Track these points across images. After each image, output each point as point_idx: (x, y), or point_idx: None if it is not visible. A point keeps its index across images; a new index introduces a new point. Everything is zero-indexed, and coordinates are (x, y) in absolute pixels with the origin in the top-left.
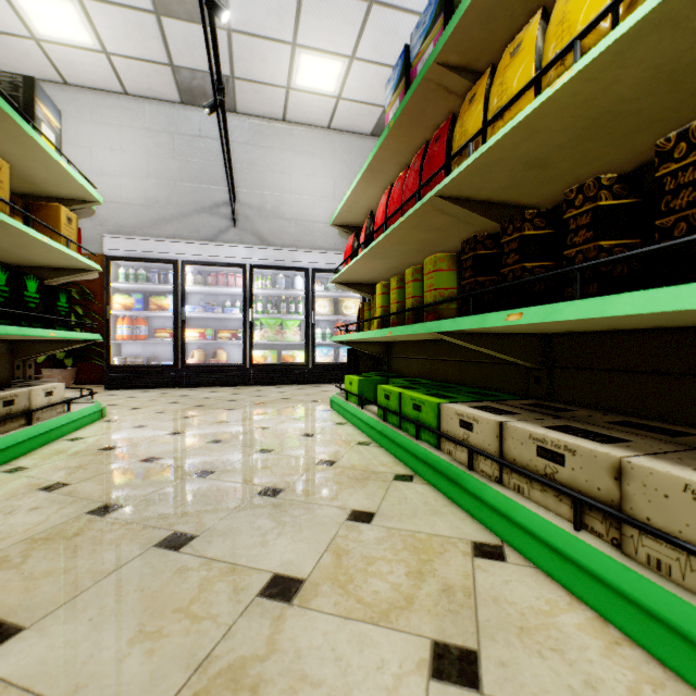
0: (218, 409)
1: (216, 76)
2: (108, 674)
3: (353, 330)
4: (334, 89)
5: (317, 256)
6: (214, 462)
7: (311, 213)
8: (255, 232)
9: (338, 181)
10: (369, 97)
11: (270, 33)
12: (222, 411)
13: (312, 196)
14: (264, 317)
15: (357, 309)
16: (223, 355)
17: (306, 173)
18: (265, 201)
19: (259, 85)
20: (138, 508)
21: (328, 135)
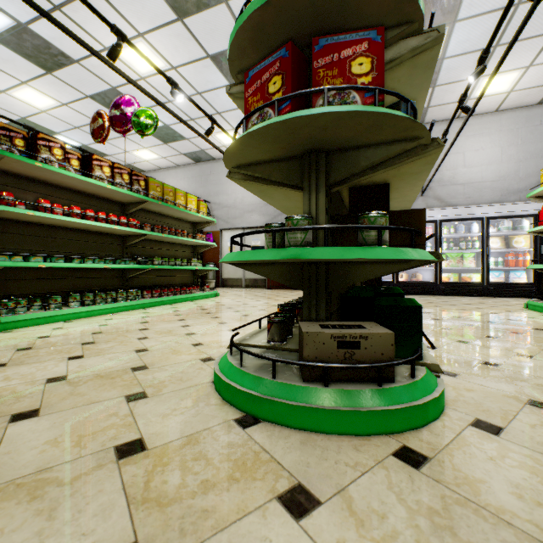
0: (445, 304)
1: (446, 129)
2: (537, 344)
3: (540, 260)
4: (507, 88)
5: (490, 208)
6: (490, 320)
7: (480, 176)
8: (435, 197)
9: (504, 147)
10: (540, 82)
11: (462, 78)
12: (450, 305)
13: (481, 164)
14: (447, 252)
15: (526, 243)
16: (420, 276)
17: (475, 149)
18: (443, 175)
19: (444, 105)
20: (483, 326)
21: (495, 116)
